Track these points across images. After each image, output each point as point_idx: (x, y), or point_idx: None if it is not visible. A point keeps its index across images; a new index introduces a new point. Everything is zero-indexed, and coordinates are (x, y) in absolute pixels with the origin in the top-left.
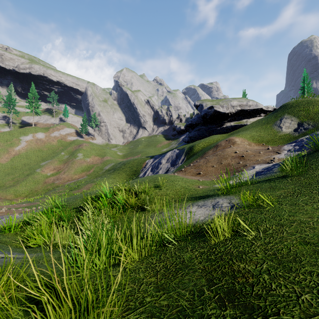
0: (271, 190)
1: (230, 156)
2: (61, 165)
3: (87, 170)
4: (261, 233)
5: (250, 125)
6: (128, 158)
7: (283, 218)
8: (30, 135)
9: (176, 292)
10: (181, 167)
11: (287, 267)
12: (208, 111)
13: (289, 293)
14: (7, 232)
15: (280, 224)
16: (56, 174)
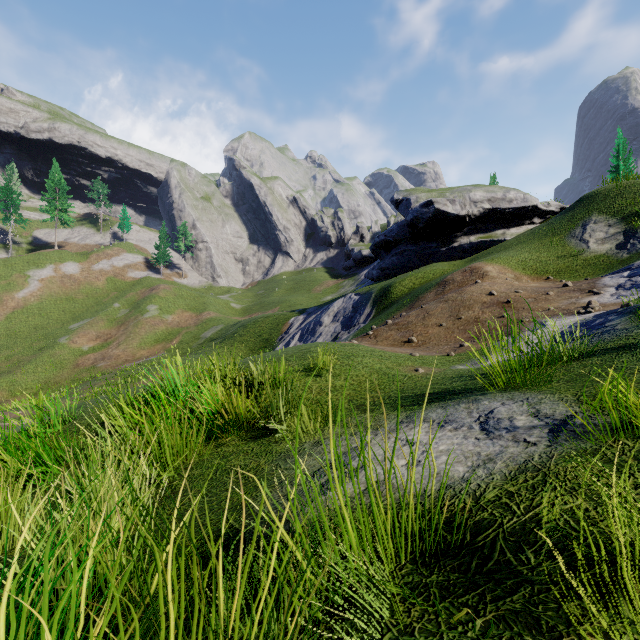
0: None
1: (477, 303)
2: (111, 329)
3: (167, 339)
4: None
5: (514, 240)
6: (253, 315)
7: None
8: (48, 267)
9: None
10: (364, 330)
11: None
12: (422, 211)
13: None
14: None
15: None
16: (100, 348)
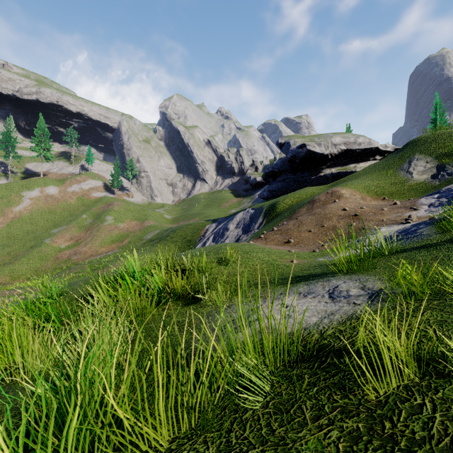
0: (442, 264)
1: (335, 215)
2: (81, 233)
3: (119, 240)
4: None
5: (361, 171)
6: (180, 223)
7: None
8: (36, 189)
9: None
10: (258, 234)
11: None
12: (298, 151)
13: None
14: None
15: None
16: (73, 246)
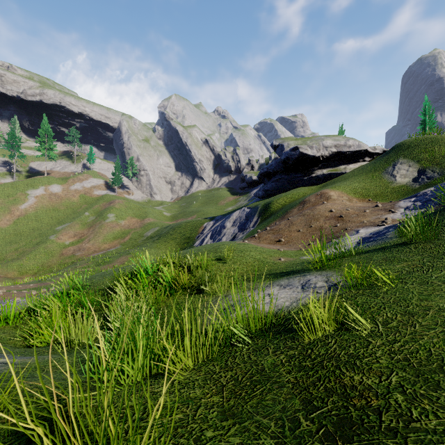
0: (387, 263)
1: (322, 217)
2: (84, 230)
3: (121, 237)
4: (380, 326)
5: (350, 173)
6: (178, 221)
7: (411, 303)
8: (41, 188)
9: (253, 421)
10: (253, 233)
11: (432, 382)
12: (291, 154)
13: (444, 426)
14: (3, 324)
15: (409, 312)
16: (77, 243)
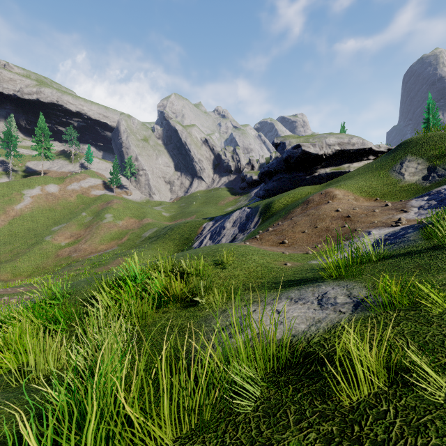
0: (423, 272)
1: (328, 217)
2: (81, 230)
3: (118, 237)
4: None
5: (355, 171)
6: (177, 221)
7: None
8: (37, 188)
9: None
10: (254, 233)
11: None
12: (293, 152)
13: None
14: None
15: None
16: (73, 244)
